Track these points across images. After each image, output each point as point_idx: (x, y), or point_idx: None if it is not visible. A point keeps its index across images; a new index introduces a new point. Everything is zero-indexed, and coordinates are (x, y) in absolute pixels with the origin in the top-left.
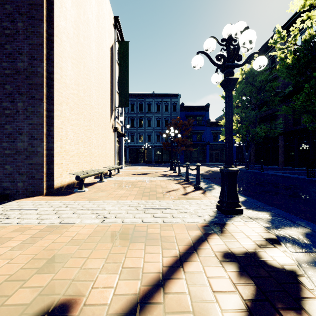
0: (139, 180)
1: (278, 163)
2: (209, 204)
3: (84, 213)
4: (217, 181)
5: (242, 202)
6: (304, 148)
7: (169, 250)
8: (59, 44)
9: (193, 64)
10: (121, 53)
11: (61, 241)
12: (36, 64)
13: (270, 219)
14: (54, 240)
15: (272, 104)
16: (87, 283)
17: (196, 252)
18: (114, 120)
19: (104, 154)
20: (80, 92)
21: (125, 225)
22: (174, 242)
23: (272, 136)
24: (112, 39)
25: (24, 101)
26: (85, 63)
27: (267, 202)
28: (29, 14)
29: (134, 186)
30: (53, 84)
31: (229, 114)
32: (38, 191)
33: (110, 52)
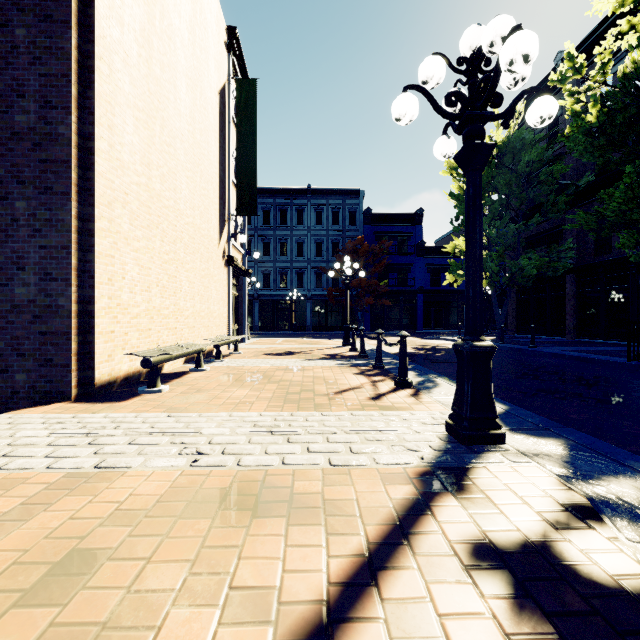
0: (280, 368)
1: (565, 331)
2: (429, 420)
3: (154, 443)
4: (443, 369)
5: (500, 416)
6: (618, 301)
7: (344, 537)
8: (107, 76)
9: (396, 114)
10: (241, 103)
11: (94, 514)
12: (56, 119)
13: (567, 456)
14: (77, 510)
15: (552, 211)
16: (139, 633)
17: (407, 540)
18: (227, 242)
19: (206, 313)
20: (154, 181)
21: (243, 471)
22: (354, 515)
23: (553, 275)
24: (224, 73)
25: (30, 199)
26: (164, 120)
27: (552, 414)
28: (41, 10)
29: (267, 380)
30: (93, 161)
31: (474, 224)
32: (60, 391)
33: (219, 100)
